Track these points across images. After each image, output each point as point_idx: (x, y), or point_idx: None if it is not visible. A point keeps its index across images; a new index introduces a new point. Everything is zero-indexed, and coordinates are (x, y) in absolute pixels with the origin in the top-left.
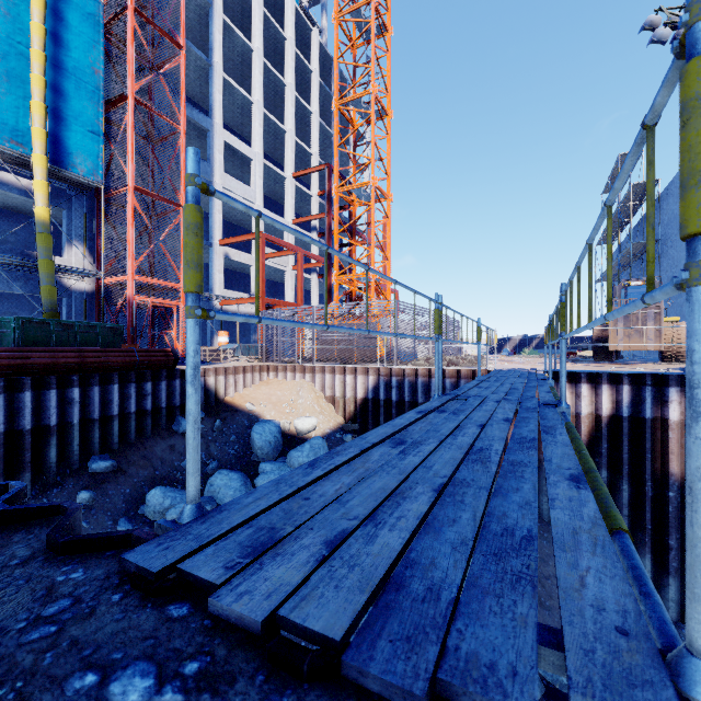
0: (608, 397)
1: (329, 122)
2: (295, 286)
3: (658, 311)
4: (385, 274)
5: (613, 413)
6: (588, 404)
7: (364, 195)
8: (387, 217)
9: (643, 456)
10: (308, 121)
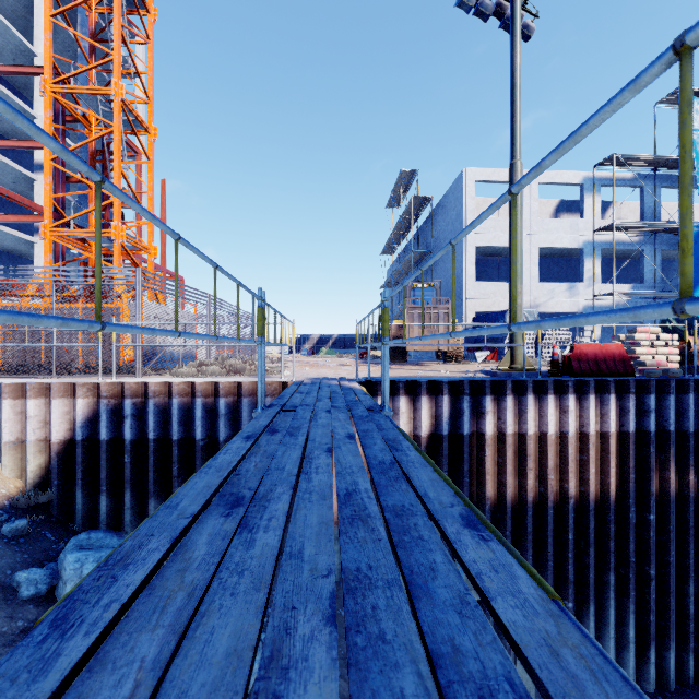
0: (428, 411)
1: (76, 29)
2: (7, 251)
3: (447, 312)
4: (164, 253)
5: (433, 431)
6: (407, 422)
7: (106, 114)
8: (147, 158)
9: (462, 481)
10: (30, 3)
